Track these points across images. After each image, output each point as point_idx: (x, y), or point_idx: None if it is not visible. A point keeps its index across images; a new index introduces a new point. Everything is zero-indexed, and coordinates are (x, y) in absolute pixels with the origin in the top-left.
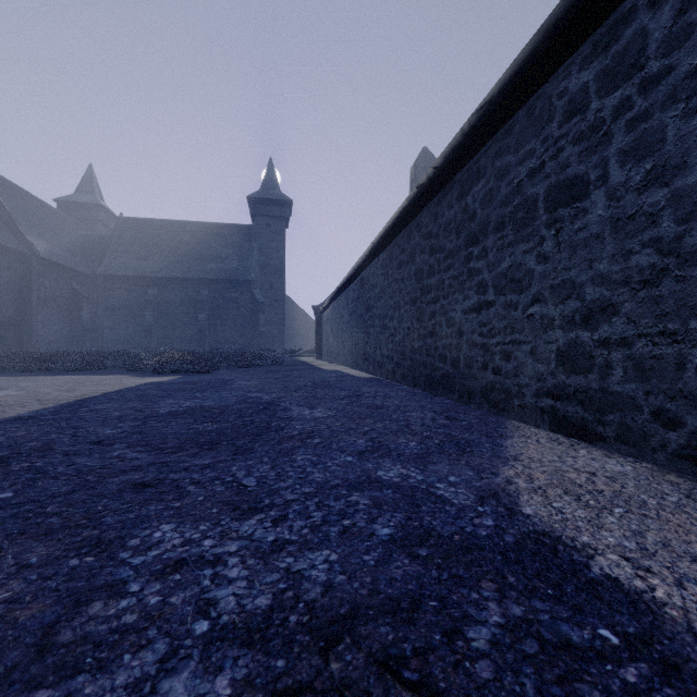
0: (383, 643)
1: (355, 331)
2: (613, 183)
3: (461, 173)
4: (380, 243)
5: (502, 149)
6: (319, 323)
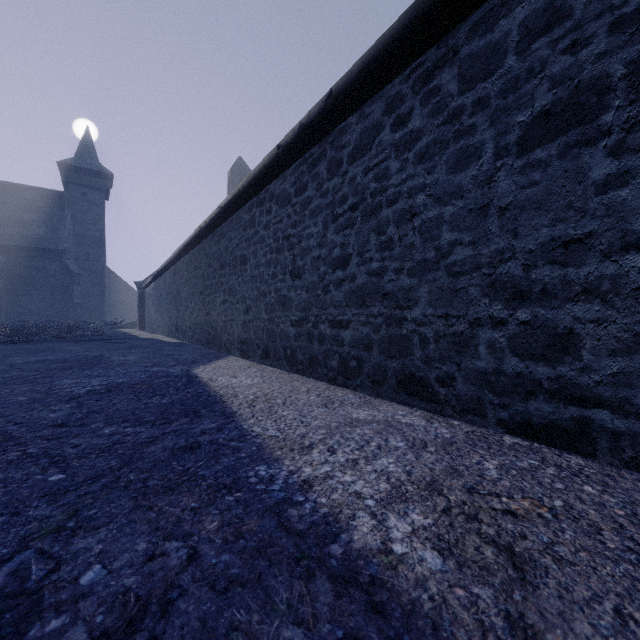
0: (134, 383)
1: (170, 308)
2: (251, 263)
3: (219, 229)
4: (184, 250)
5: (230, 228)
6: (142, 298)
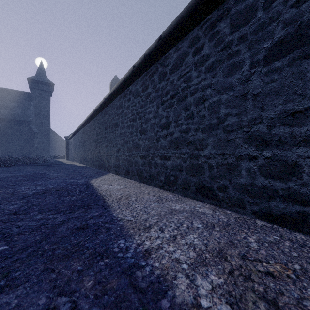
0: (59, 188)
1: (81, 149)
2: (120, 126)
3: (104, 110)
4: (87, 120)
5: (110, 109)
6: (68, 144)
